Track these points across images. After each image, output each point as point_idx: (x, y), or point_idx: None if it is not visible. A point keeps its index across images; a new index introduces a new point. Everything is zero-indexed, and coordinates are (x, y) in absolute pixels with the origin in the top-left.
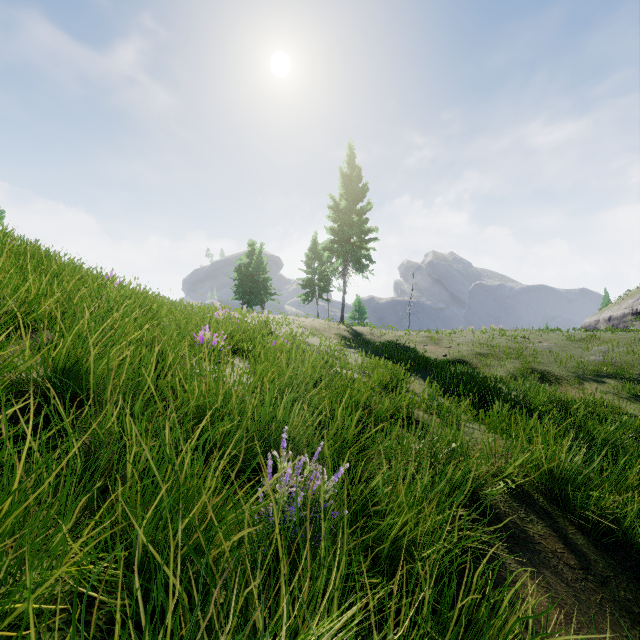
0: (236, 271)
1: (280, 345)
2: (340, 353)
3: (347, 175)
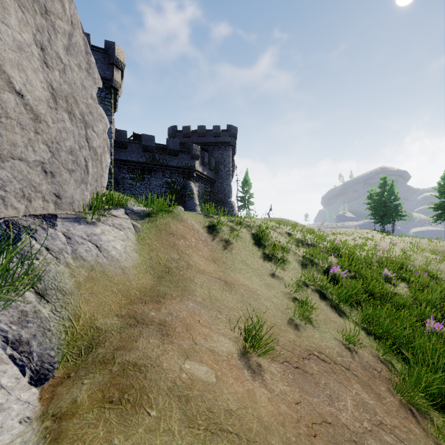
0: (369, 198)
1: (421, 277)
2: None
3: None
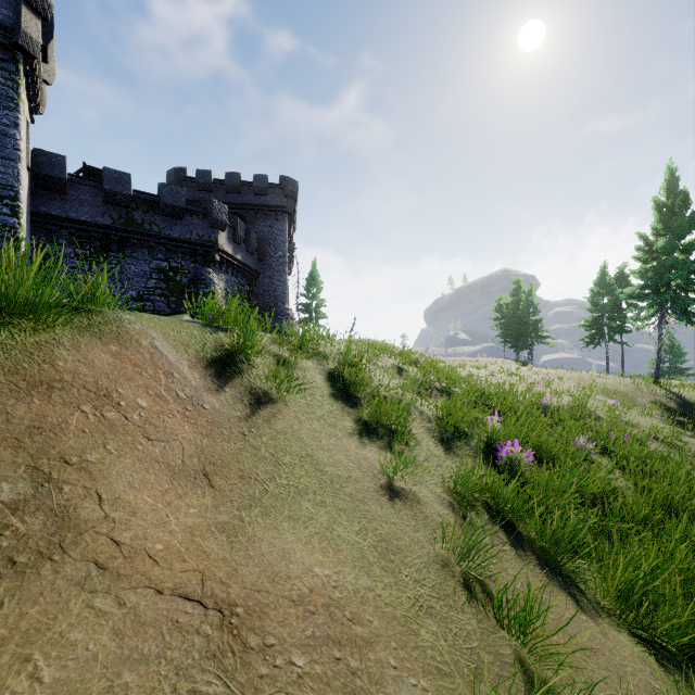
0: (497, 310)
1: (629, 444)
2: (676, 440)
3: (665, 205)
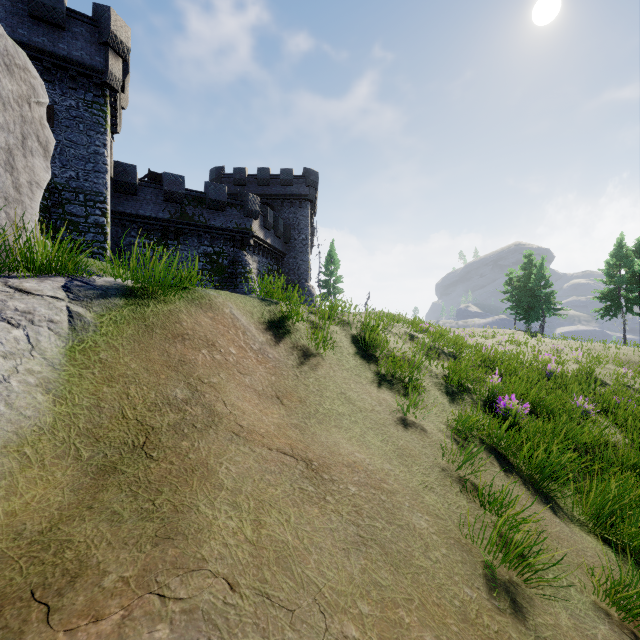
0: (508, 284)
1: (631, 407)
2: None
3: None
